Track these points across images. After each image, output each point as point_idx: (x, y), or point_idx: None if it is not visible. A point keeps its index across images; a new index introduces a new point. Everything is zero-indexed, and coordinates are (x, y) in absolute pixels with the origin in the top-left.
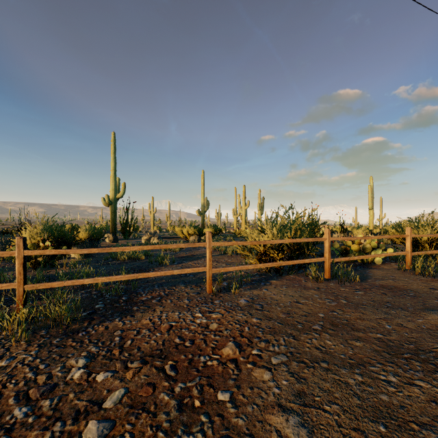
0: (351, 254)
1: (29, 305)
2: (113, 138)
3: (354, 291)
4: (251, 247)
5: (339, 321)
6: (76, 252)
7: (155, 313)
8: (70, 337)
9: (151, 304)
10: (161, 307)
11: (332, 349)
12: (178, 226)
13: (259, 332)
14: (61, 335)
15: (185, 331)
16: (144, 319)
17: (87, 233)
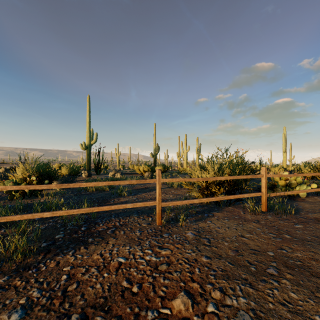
0: (278, 189)
1: (1, 233)
2: (88, 100)
3: (293, 224)
4: (194, 182)
5: (293, 263)
6: (36, 187)
7: (107, 246)
8: (19, 274)
9: (106, 235)
10: (114, 239)
11: (300, 306)
12: (136, 165)
13: (211, 277)
14: (11, 272)
15: (133, 271)
16: (96, 253)
17: (68, 170)
